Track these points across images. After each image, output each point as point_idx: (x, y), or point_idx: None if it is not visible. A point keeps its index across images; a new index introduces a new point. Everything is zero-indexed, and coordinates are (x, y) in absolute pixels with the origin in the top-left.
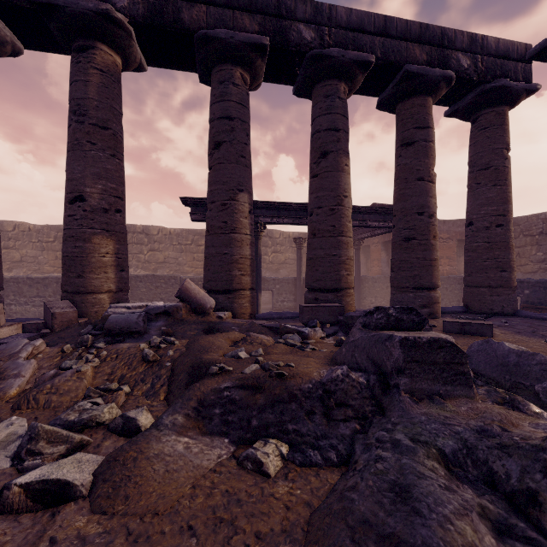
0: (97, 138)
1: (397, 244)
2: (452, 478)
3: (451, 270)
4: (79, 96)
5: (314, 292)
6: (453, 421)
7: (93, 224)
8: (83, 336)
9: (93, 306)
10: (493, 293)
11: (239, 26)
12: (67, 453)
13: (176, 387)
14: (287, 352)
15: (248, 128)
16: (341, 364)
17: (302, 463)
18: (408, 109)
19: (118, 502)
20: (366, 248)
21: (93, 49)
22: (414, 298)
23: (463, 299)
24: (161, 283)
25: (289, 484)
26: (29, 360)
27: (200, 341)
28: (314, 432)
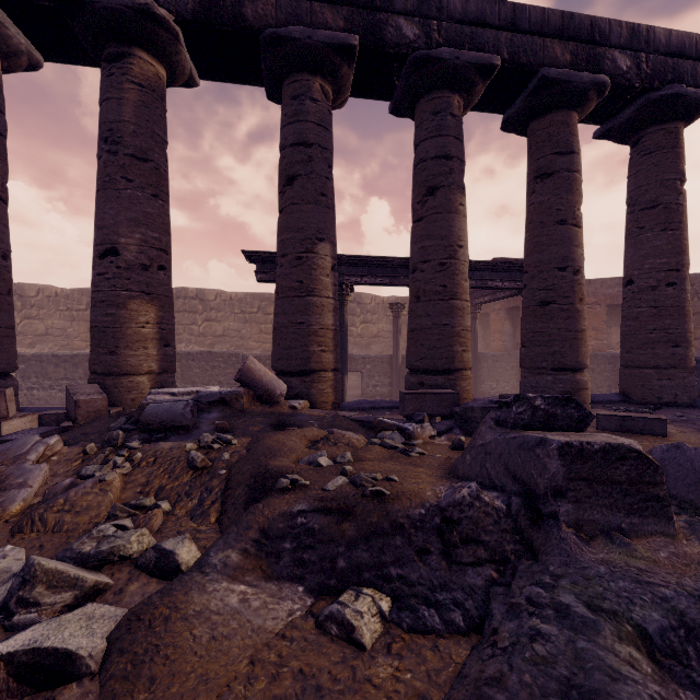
0: (134, 172)
1: (529, 309)
2: (664, 677)
3: (599, 345)
4: (112, 118)
5: (419, 374)
6: (654, 578)
7: (129, 285)
8: (111, 432)
9: (129, 392)
10: (662, 376)
11: (319, 23)
12: (74, 603)
13: (232, 505)
14: (385, 458)
15: (330, 157)
16: (465, 478)
17: (413, 628)
18: (545, 129)
19: (140, 686)
20: (484, 316)
21: (129, 58)
22: (554, 383)
23: (620, 384)
24: (219, 362)
25: (393, 661)
26: (39, 464)
27: (266, 440)
28: (429, 580)
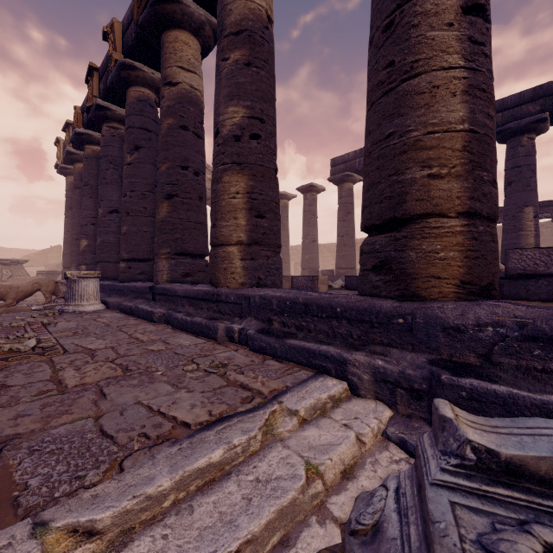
0: None
1: None
2: None
3: None
4: None
5: None
6: None
7: None
8: None
9: None
10: None
11: (524, 113)
12: None
13: None
14: None
15: (533, 167)
16: None
17: None
18: None
19: None
20: None
21: None
22: None
23: None
24: None
25: None
26: None
27: None
28: None
